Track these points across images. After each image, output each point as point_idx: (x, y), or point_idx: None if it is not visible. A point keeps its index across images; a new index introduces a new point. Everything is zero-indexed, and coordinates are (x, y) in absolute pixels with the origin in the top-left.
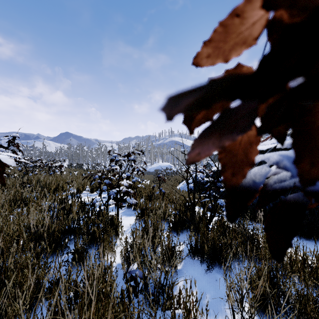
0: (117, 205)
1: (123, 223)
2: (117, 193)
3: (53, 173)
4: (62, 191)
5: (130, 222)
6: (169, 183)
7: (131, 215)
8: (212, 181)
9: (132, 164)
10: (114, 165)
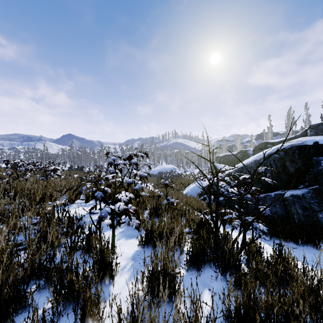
0: (112, 227)
1: (121, 250)
2: (112, 211)
3: (45, 178)
4: (48, 202)
5: (130, 249)
6: (174, 187)
7: (133, 236)
8: (244, 194)
9: (133, 171)
10: (113, 170)
